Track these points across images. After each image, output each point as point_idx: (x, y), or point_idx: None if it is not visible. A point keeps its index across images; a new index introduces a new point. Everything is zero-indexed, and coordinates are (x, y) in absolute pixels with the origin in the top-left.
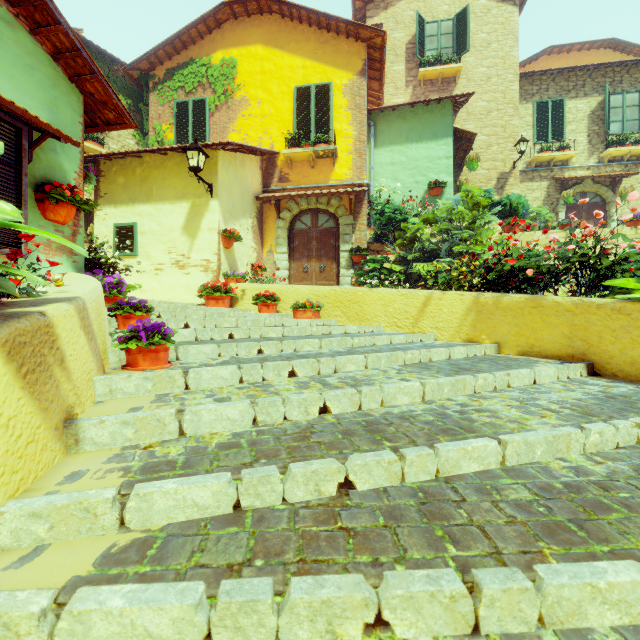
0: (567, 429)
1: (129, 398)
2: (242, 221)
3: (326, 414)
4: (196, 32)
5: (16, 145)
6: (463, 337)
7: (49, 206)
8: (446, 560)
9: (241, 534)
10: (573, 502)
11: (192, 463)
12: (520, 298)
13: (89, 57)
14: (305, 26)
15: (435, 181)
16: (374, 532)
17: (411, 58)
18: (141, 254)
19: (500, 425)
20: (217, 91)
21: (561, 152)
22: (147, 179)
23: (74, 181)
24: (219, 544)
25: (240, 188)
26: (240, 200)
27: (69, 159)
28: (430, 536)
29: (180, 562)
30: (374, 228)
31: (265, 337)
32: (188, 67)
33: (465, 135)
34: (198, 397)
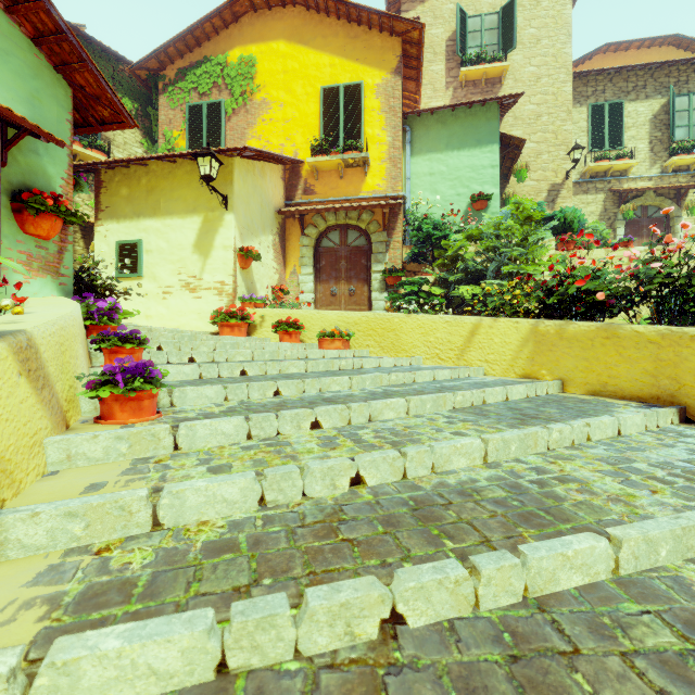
0: None
1: (94, 466)
2: (262, 238)
3: (359, 486)
4: (211, 27)
5: None
6: (518, 372)
7: (28, 217)
8: None
9: None
10: None
11: (159, 586)
12: (590, 327)
13: (77, 41)
14: (333, 19)
15: (479, 193)
16: None
17: (451, 57)
18: (147, 275)
19: (600, 507)
20: (234, 93)
21: (620, 161)
22: (154, 190)
23: (61, 189)
24: None
25: (259, 201)
26: (259, 214)
27: (54, 163)
28: None
29: None
30: (410, 246)
31: (285, 373)
32: (202, 66)
33: (513, 141)
34: (187, 464)
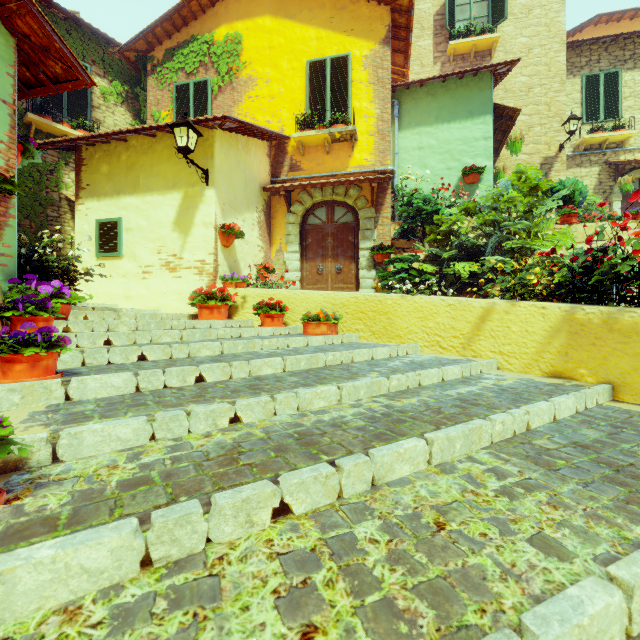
0: None
1: None
2: (246, 215)
3: None
4: (197, 5)
5: None
6: (545, 369)
7: None
8: None
9: None
10: None
11: None
12: None
13: None
14: None
15: (471, 166)
16: None
17: (439, 31)
18: (127, 254)
19: None
20: (220, 70)
21: (616, 132)
22: (133, 166)
23: None
24: None
25: (243, 176)
26: (243, 190)
27: None
28: None
29: None
30: (399, 222)
31: (256, 376)
32: (189, 45)
33: (506, 112)
34: None
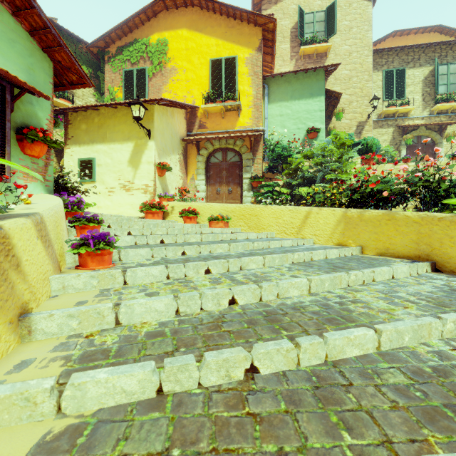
0: (428, 319)
1: (78, 293)
2: (172, 156)
3: (234, 305)
4: (139, 20)
5: (1, 98)
6: (335, 242)
7: (27, 144)
8: (343, 449)
9: (162, 420)
10: (443, 386)
11: (123, 352)
12: (378, 213)
13: (57, 33)
14: (218, 15)
15: (312, 128)
16: (277, 418)
17: (294, 39)
18: (98, 180)
19: (373, 315)
20: (154, 62)
21: (403, 107)
22: (102, 126)
23: (46, 126)
24: (142, 431)
25: (170, 132)
26: (170, 141)
27: (42, 109)
28: (326, 422)
29: (105, 451)
30: (268, 162)
31: (188, 242)
32: (133, 45)
33: (334, 94)
34: (133, 292)
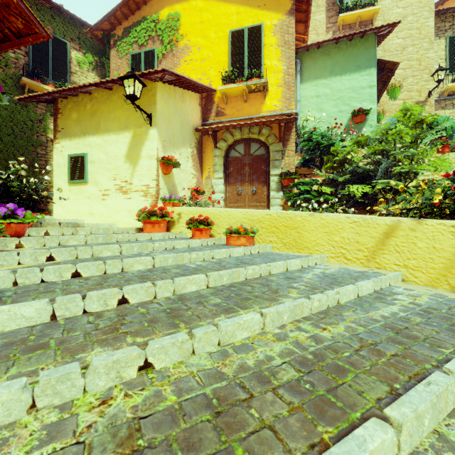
0: None
1: None
2: (182, 150)
3: None
4: None
5: None
6: (454, 284)
7: None
8: None
9: None
10: None
11: None
12: None
13: None
14: None
15: (359, 109)
16: None
17: (331, 7)
18: (91, 181)
19: None
20: (164, 42)
21: None
22: (95, 113)
23: None
24: None
25: (180, 120)
26: (180, 131)
27: None
28: None
29: None
30: (301, 154)
31: (180, 294)
32: (141, 24)
33: (387, 65)
34: None
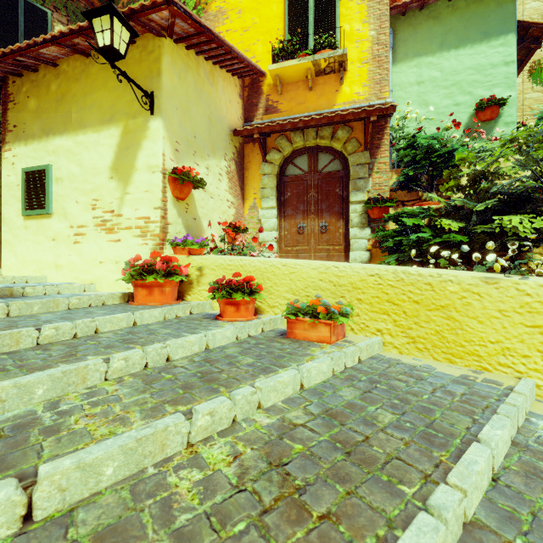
0: None
1: None
2: (210, 161)
3: None
4: None
5: None
6: None
7: None
8: None
9: None
10: None
11: None
12: None
13: None
14: None
15: (489, 98)
16: None
17: None
18: (56, 212)
19: None
20: (187, 5)
21: None
22: (64, 98)
23: None
24: None
25: (207, 112)
26: (207, 130)
27: None
28: None
29: None
30: (397, 170)
31: None
32: None
33: (532, 30)
34: None
